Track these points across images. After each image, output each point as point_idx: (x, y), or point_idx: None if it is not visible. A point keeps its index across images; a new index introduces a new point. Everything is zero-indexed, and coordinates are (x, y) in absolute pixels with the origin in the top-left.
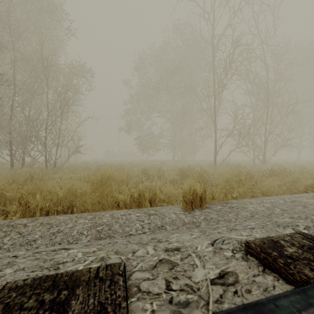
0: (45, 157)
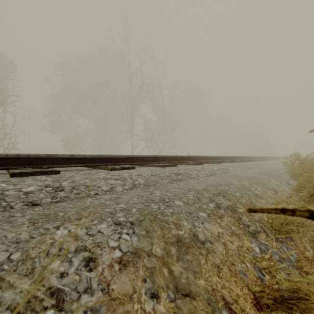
0: None
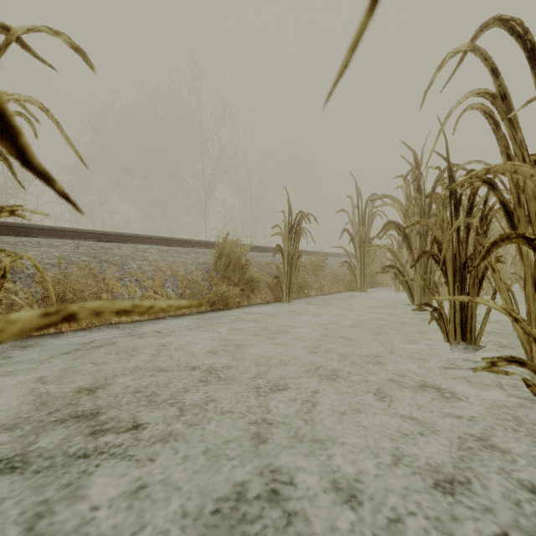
0: None
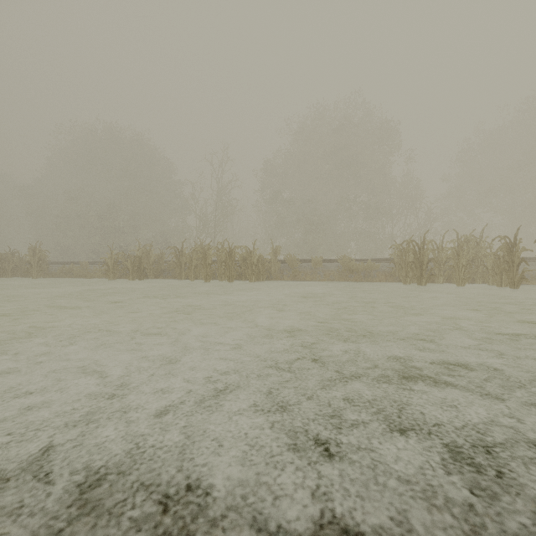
0: None
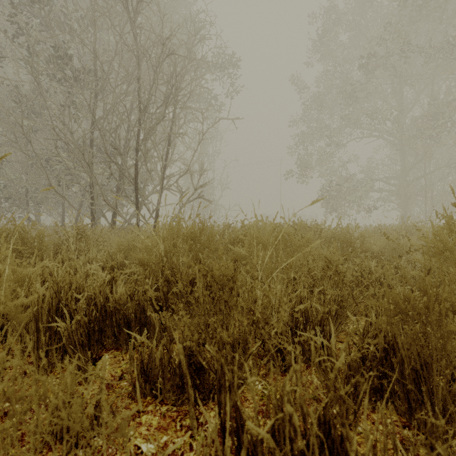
0: (136, 207)
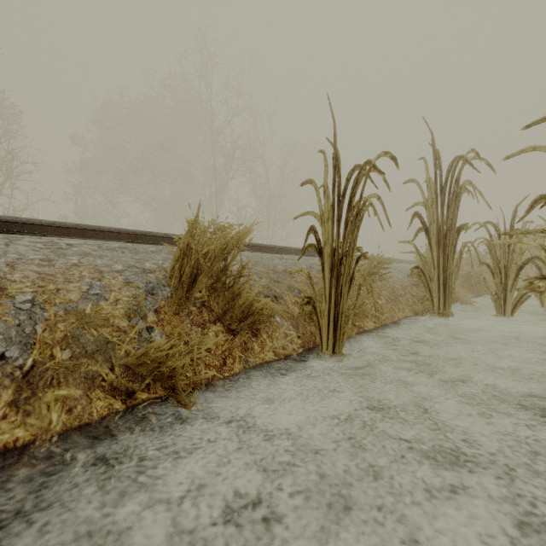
0: None
